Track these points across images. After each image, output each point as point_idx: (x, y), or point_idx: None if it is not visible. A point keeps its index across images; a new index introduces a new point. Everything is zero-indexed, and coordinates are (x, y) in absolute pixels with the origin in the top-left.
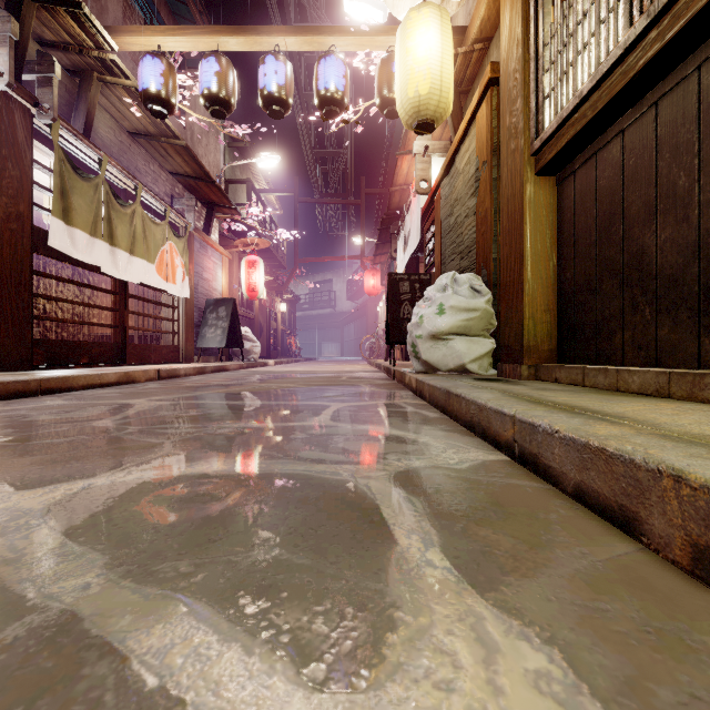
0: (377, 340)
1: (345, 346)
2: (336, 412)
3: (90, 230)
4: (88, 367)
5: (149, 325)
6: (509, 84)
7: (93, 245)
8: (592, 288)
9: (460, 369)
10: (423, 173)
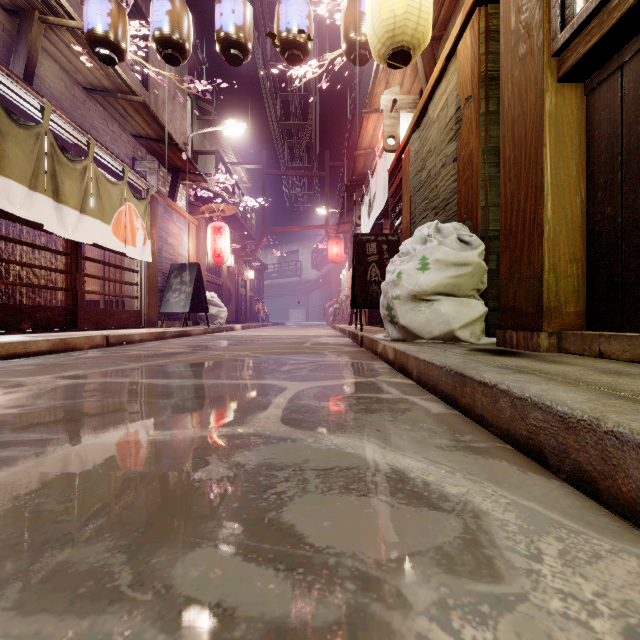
0: (341, 305)
1: (310, 312)
2: (292, 400)
3: (29, 182)
4: (29, 333)
5: (114, 290)
6: None
7: (33, 200)
8: None
9: (448, 337)
10: (390, 129)
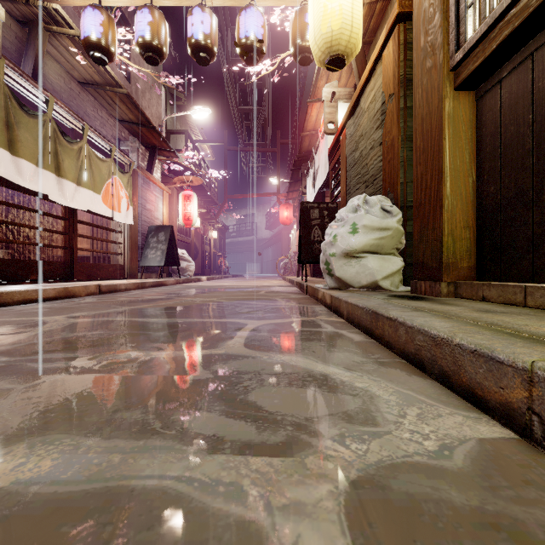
0: (290, 260)
1: (264, 265)
2: (252, 333)
3: (37, 161)
4: (36, 283)
5: (102, 248)
6: (424, 5)
7: (40, 175)
8: (527, 201)
9: (373, 286)
10: (330, 116)
